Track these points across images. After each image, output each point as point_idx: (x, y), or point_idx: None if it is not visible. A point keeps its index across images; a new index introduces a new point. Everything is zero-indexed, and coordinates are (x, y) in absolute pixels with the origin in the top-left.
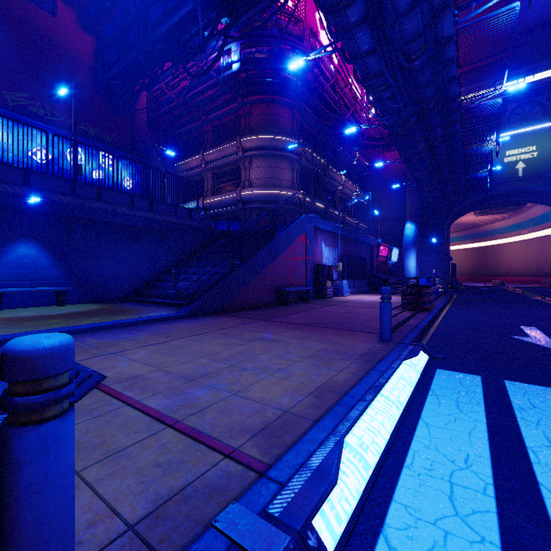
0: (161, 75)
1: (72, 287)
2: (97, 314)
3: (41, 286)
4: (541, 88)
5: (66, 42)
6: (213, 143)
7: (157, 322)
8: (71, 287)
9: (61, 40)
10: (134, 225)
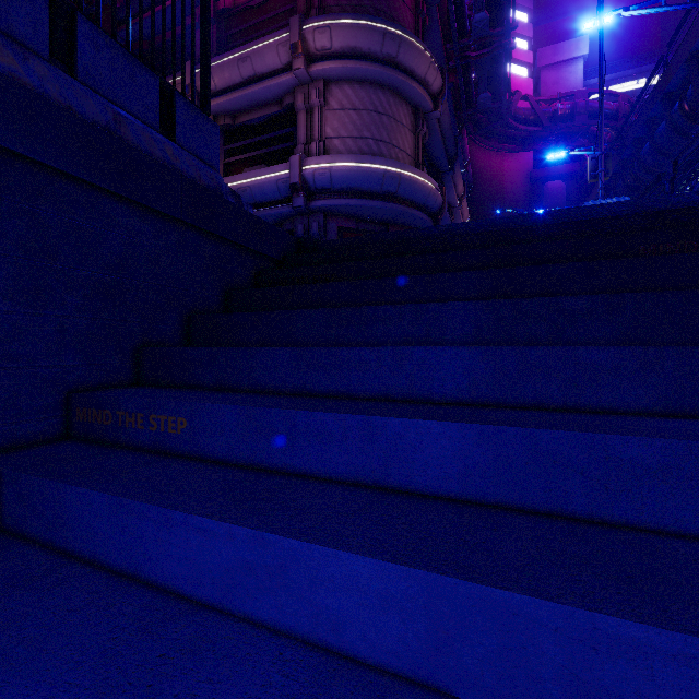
0: None
1: None
2: None
3: None
4: None
5: None
6: (216, 53)
7: None
8: None
9: None
10: None
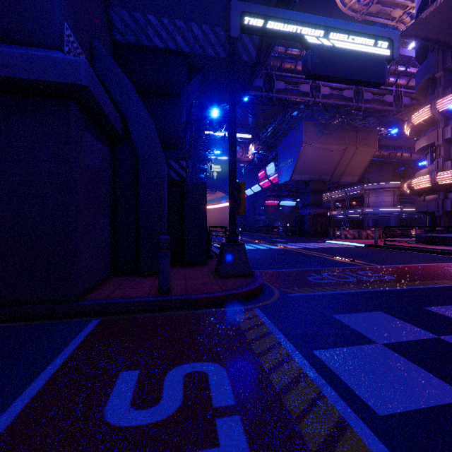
0: None
1: None
2: None
3: None
4: (222, 139)
5: None
6: None
7: None
8: None
9: None
10: None
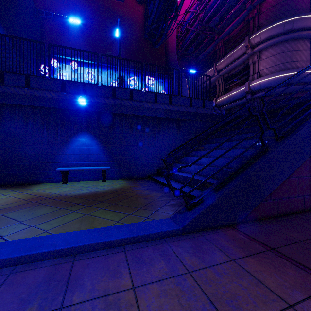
0: (181, 1)
1: (113, 166)
2: (96, 202)
3: (93, 165)
4: None
5: (129, 15)
6: (223, 55)
7: (129, 244)
8: (109, 167)
9: (126, 15)
10: (157, 117)
